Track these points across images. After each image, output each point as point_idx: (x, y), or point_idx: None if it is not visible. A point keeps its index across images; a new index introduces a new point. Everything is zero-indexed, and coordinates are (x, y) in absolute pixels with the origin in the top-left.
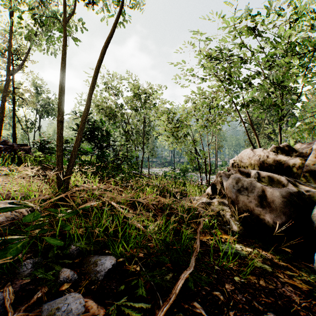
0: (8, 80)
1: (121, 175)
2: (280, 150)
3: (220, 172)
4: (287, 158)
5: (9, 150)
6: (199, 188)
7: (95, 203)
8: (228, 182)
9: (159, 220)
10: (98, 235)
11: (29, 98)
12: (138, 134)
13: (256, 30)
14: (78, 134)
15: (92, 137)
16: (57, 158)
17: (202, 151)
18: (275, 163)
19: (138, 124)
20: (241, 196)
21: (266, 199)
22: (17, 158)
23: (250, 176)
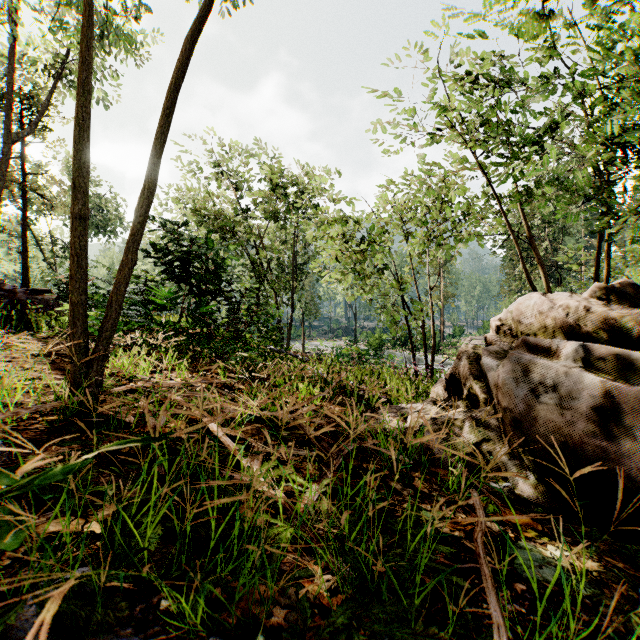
0: (7, 153)
1: (241, 354)
2: (613, 294)
3: (467, 346)
4: (639, 312)
5: (5, 301)
6: (412, 383)
7: (168, 423)
8: (501, 371)
9: (331, 472)
10: (140, 546)
11: (58, 196)
12: (282, 271)
13: (548, 25)
14: (128, 251)
15: (181, 272)
16: (72, 309)
17: (417, 304)
18: (610, 325)
19: (282, 251)
20: (542, 407)
21: (620, 416)
22: (16, 317)
23: (556, 355)
